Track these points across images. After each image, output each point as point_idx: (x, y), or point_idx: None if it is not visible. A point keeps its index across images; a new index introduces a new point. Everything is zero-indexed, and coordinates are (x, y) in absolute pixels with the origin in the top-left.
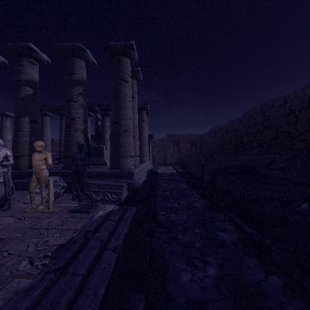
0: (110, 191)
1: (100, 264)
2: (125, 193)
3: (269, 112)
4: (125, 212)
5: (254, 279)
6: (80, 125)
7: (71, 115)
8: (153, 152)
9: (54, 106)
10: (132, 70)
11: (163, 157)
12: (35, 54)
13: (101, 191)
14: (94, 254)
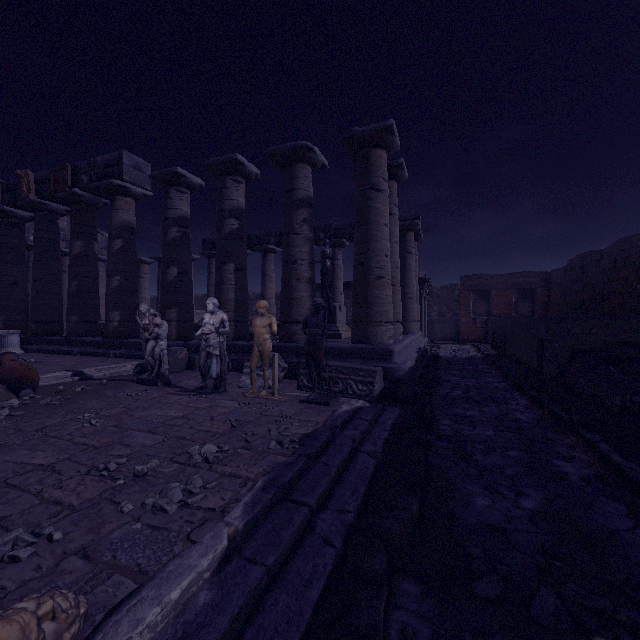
0: (355, 379)
1: (356, 465)
2: (379, 384)
3: None
4: (381, 413)
5: (607, 525)
6: (305, 271)
7: (292, 256)
8: (429, 314)
9: (253, 238)
10: (390, 165)
11: (453, 325)
12: (241, 167)
13: (341, 378)
14: (346, 450)
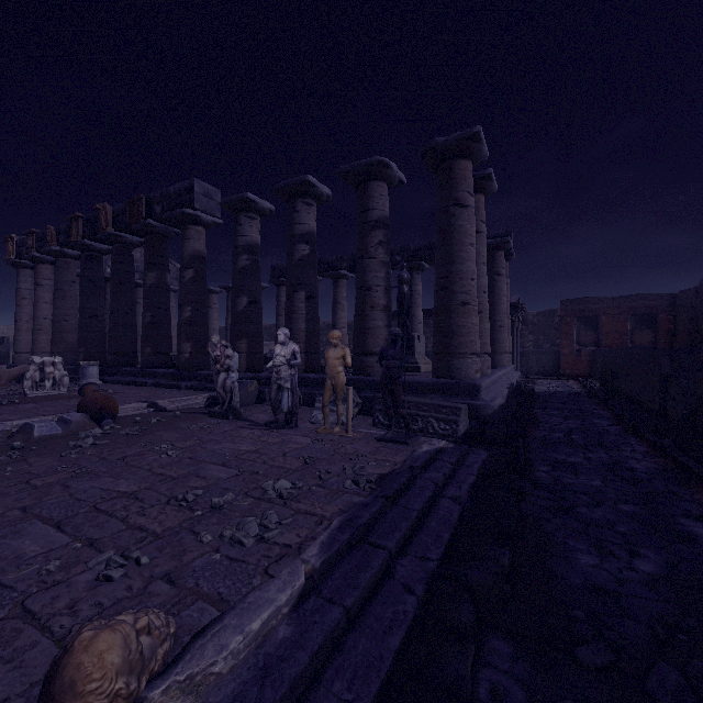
0: (437, 417)
1: (438, 510)
2: (463, 423)
3: None
4: (466, 455)
5: None
6: (380, 298)
7: (367, 282)
8: (522, 344)
9: (324, 263)
10: (476, 177)
11: (551, 357)
12: (312, 189)
13: (421, 415)
14: (427, 494)
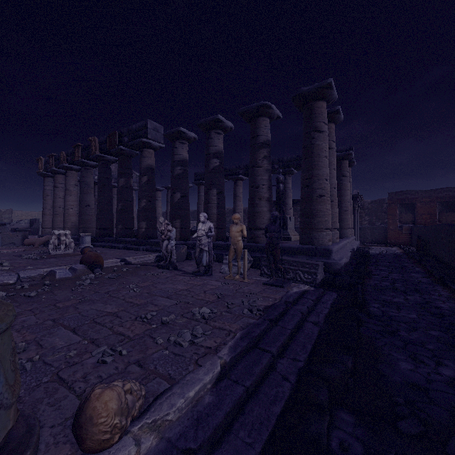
0: (302, 270)
1: (304, 330)
2: (320, 274)
3: None
4: (322, 295)
5: None
6: (265, 193)
7: (256, 182)
8: (360, 222)
9: (228, 170)
10: (329, 112)
11: (381, 231)
12: (221, 124)
13: (292, 269)
14: (297, 319)
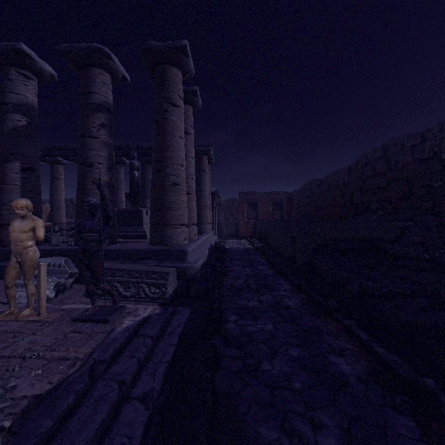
0: (148, 282)
1: (114, 438)
2: (172, 285)
3: (396, 156)
4: (170, 319)
5: None
6: (102, 175)
7: (88, 158)
8: (218, 218)
9: (70, 149)
10: (186, 90)
11: (234, 226)
12: (29, 61)
13: (134, 282)
14: (101, 415)
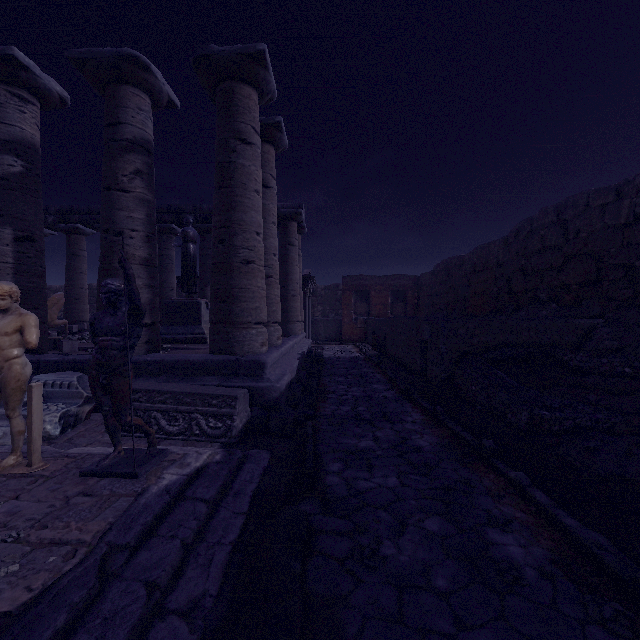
0: (205, 411)
1: None
2: (242, 415)
3: (577, 221)
4: (238, 470)
5: None
6: (137, 247)
7: (116, 222)
8: (313, 314)
9: (95, 212)
10: (265, 122)
11: (336, 325)
12: (27, 75)
13: (183, 411)
14: None
